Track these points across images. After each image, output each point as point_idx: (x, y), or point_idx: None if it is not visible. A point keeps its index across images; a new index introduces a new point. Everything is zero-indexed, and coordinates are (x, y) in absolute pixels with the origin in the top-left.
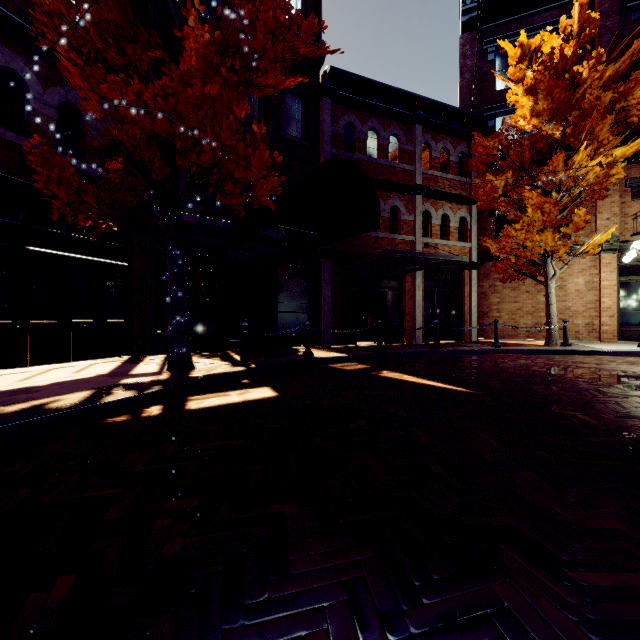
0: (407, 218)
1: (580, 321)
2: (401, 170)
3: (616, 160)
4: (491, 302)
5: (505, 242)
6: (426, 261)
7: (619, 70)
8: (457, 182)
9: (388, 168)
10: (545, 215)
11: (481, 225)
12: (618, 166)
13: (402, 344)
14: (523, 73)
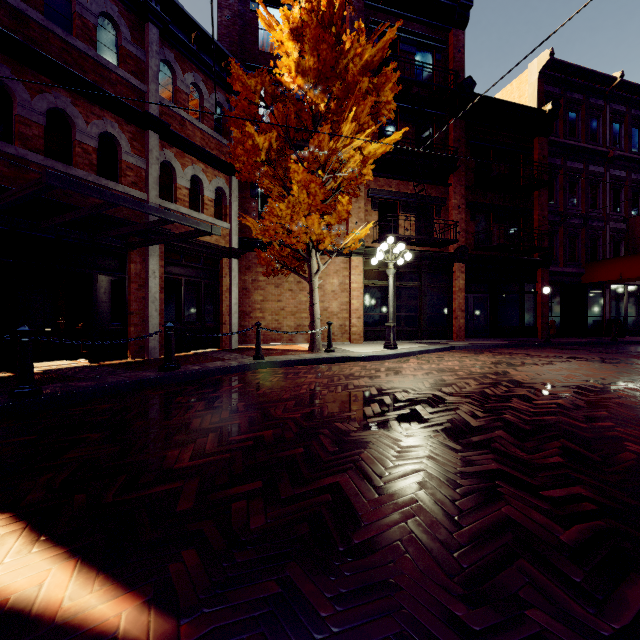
0: (134, 161)
1: (336, 322)
2: (122, 80)
3: (369, 157)
4: (254, 300)
5: (269, 221)
6: (154, 224)
7: (374, 60)
8: (213, 139)
9: (95, 64)
10: (311, 197)
11: (243, 206)
12: (369, 167)
13: (123, 361)
14: (290, 1)
